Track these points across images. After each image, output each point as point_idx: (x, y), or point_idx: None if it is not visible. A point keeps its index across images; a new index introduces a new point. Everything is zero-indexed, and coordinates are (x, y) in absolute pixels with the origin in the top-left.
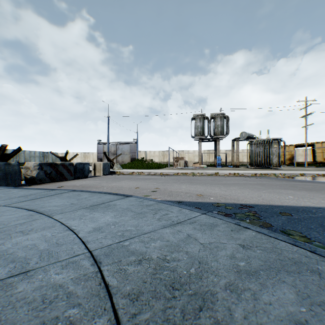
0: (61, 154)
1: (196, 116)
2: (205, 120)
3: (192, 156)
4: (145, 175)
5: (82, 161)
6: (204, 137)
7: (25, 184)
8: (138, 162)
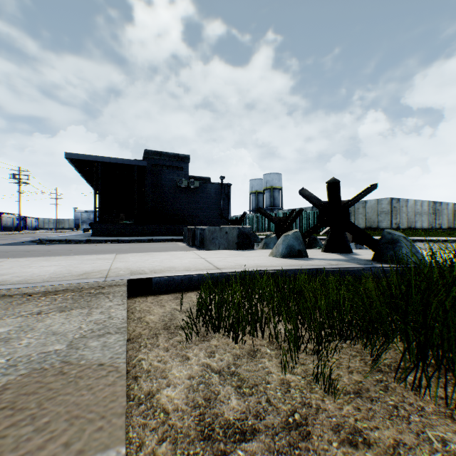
0: None
1: None
2: None
3: None
4: None
5: None
6: None
7: None
8: None
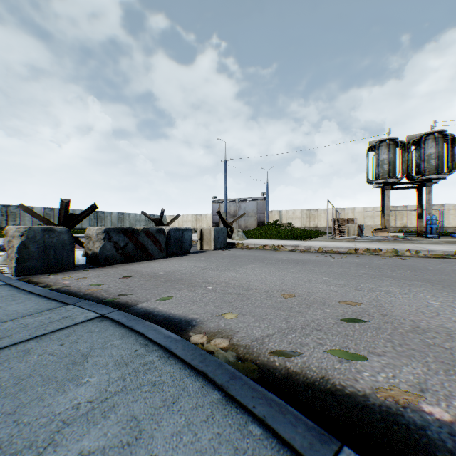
0: (168, 217)
1: (378, 142)
2: (398, 147)
3: (360, 217)
4: (288, 251)
5: (192, 226)
6: (395, 181)
7: (85, 264)
8: (270, 227)
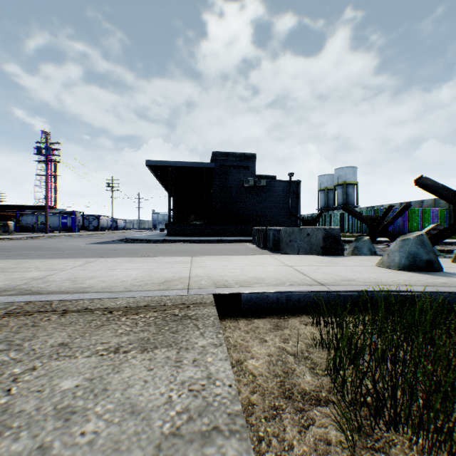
0: None
1: None
2: None
3: None
4: None
5: None
6: None
7: None
8: None
